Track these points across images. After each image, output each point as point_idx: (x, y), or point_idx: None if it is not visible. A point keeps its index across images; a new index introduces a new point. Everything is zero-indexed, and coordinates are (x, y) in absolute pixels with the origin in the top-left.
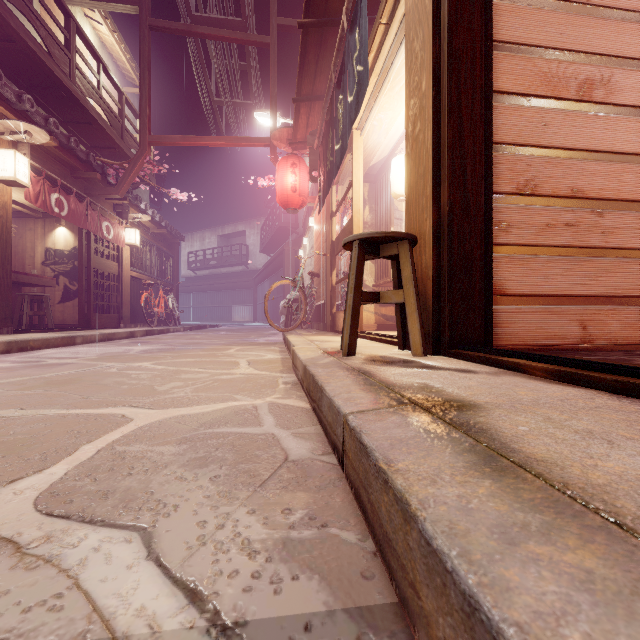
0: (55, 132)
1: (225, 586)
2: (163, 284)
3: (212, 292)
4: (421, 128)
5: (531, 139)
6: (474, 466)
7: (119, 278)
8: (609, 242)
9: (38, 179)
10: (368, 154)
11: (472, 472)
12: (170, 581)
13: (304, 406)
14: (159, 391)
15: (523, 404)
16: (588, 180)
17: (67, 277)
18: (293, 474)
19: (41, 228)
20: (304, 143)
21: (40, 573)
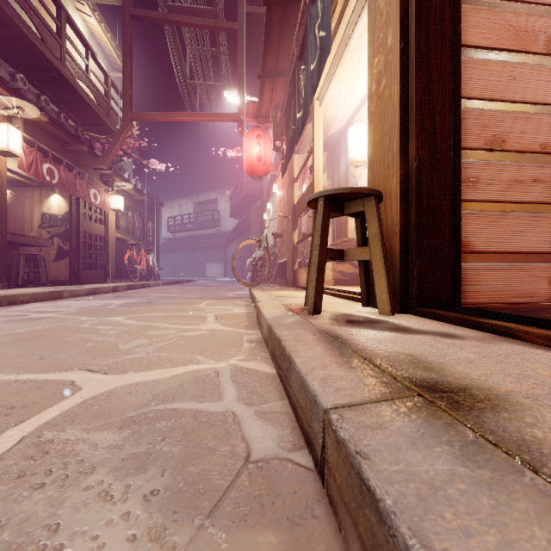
0: (46, 108)
1: None
2: (145, 244)
3: (188, 251)
4: (386, 84)
5: (499, 94)
6: None
7: (105, 239)
8: None
9: (31, 150)
10: (327, 124)
11: None
12: None
13: (269, 371)
14: (121, 350)
15: None
16: None
17: (60, 238)
18: (256, 489)
19: (38, 195)
20: (268, 117)
21: None
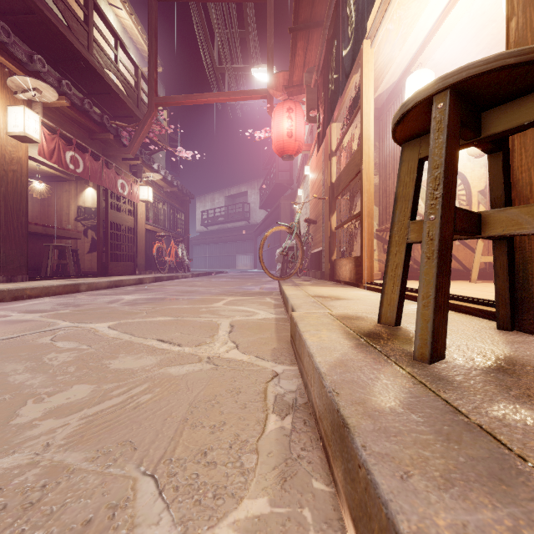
0: (68, 93)
1: None
2: (175, 236)
3: (220, 244)
4: None
5: None
6: None
7: (135, 230)
8: None
9: (52, 137)
10: (375, 78)
11: None
12: None
13: None
14: (5, 429)
15: None
16: None
17: (94, 230)
18: None
19: (74, 189)
20: (300, 86)
21: None
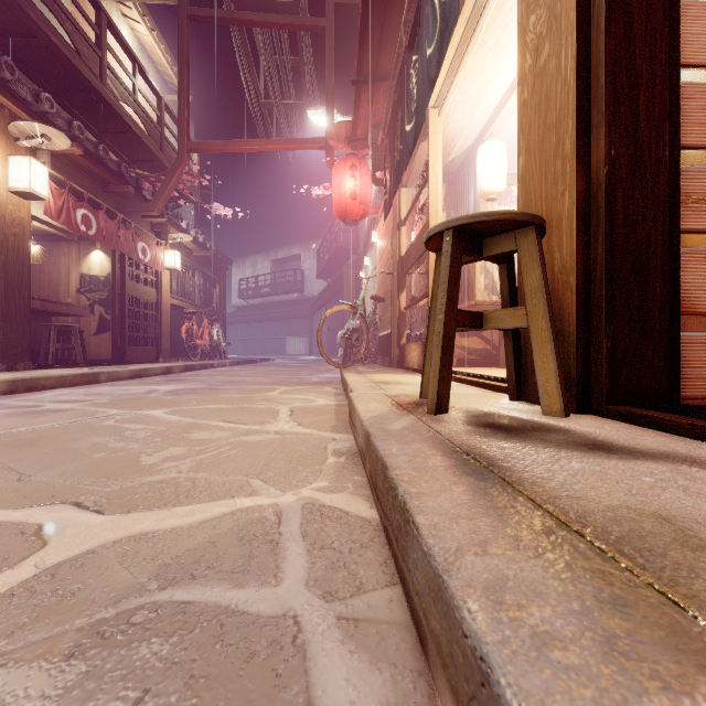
0: (80, 138)
1: None
2: (208, 313)
3: (265, 322)
4: (552, 51)
5: None
6: None
7: (158, 306)
8: None
9: (61, 192)
10: (447, 144)
11: None
12: None
13: (366, 515)
14: (141, 466)
15: None
16: None
17: (103, 306)
18: None
19: (76, 252)
20: (366, 140)
21: None
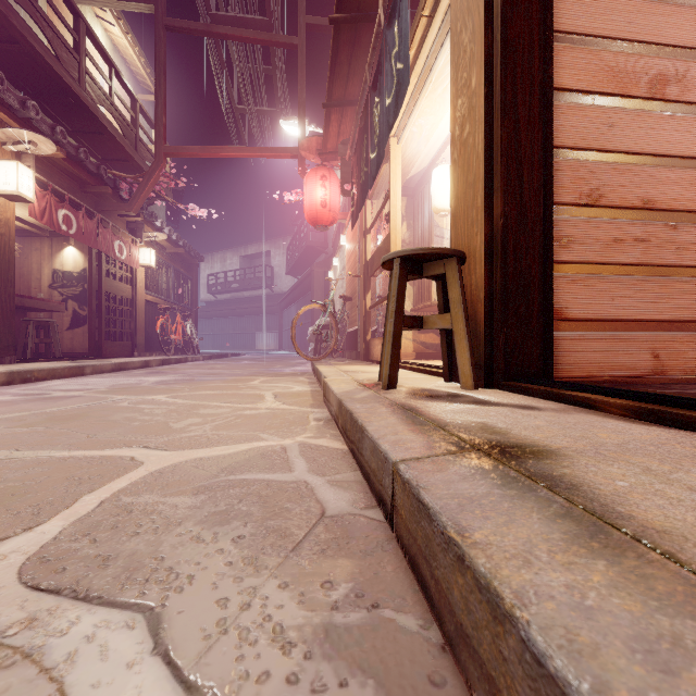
0: (62, 142)
1: (253, 695)
2: (181, 309)
3: (234, 318)
4: (470, 131)
5: (596, 142)
6: (576, 539)
7: (133, 302)
8: (684, 259)
9: (44, 194)
10: (406, 164)
11: (576, 548)
12: (181, 687)
13: (340, 447)
14: (174, 429)
15: (610, 450)
16: (661, 189)
17: (76, 301)
18: (332, 534)
19: (48, 248)
20: (335, 153)
21: (15, 674)
